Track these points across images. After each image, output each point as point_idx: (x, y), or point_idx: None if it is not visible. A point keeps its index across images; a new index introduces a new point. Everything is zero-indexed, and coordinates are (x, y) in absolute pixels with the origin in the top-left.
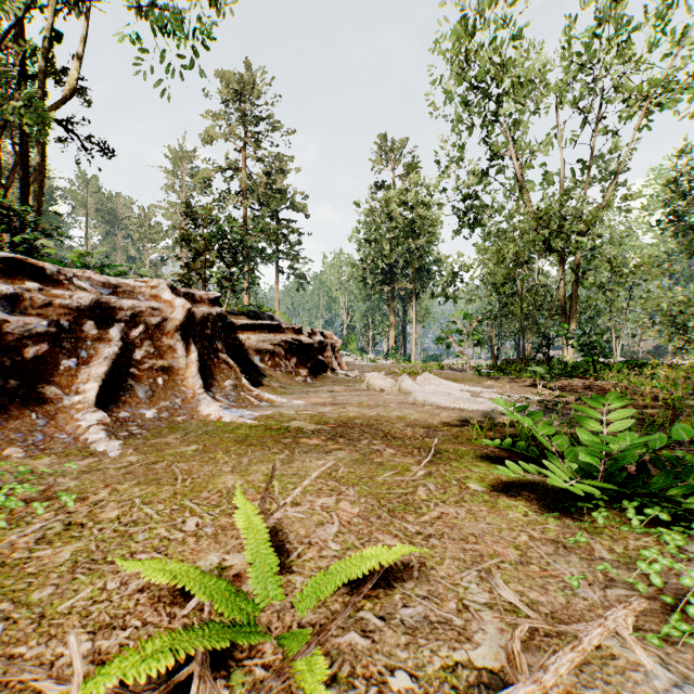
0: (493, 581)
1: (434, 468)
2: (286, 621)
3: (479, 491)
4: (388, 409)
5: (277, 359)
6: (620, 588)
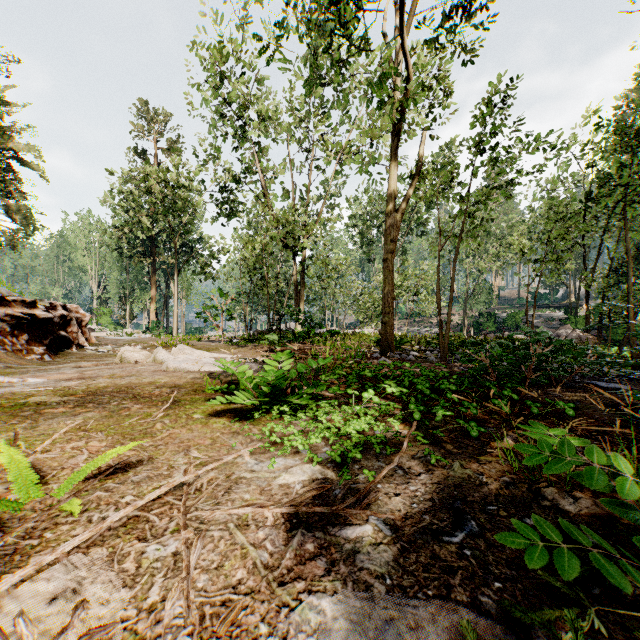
0: (190, 452)
1: (172, 411)
2: (48, 503)
3: (200, 418)
4: (141, 377)
5: None
6: (255, 442)
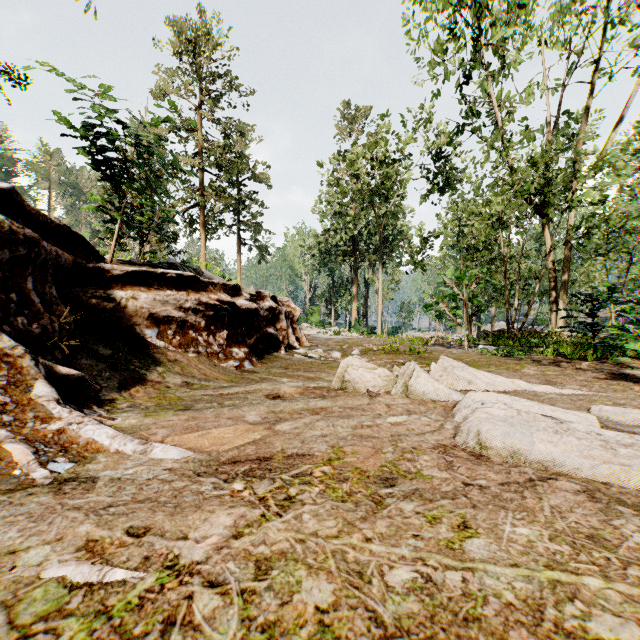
0: None
1: None
2: None
3: None
4: (437, 509)
5: (190, 333)
6: None
